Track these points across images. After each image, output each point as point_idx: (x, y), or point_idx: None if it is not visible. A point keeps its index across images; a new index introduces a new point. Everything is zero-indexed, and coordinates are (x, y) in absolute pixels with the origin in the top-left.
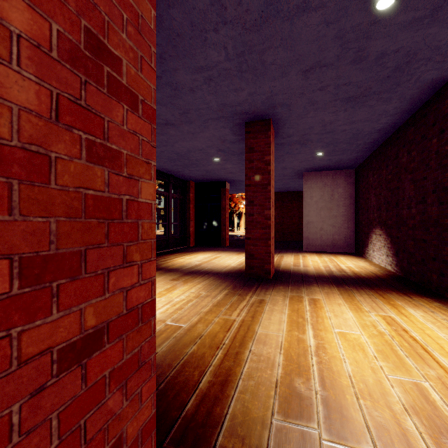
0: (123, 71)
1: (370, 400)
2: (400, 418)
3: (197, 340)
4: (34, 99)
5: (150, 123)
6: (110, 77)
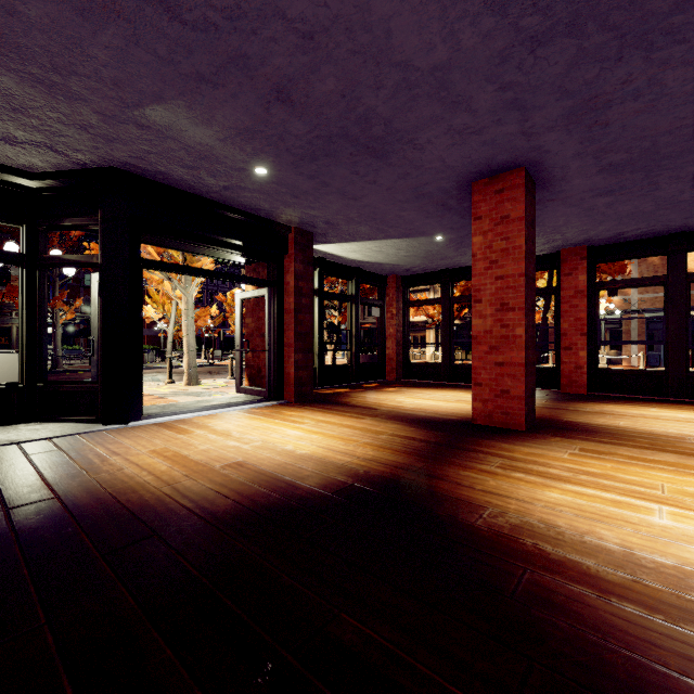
0: (510, 304)
1: (613, 468)
2: (596, 469)
3: (659, 442)
4: (490, 322)
5: (521, 311)
6: (506, 308)
